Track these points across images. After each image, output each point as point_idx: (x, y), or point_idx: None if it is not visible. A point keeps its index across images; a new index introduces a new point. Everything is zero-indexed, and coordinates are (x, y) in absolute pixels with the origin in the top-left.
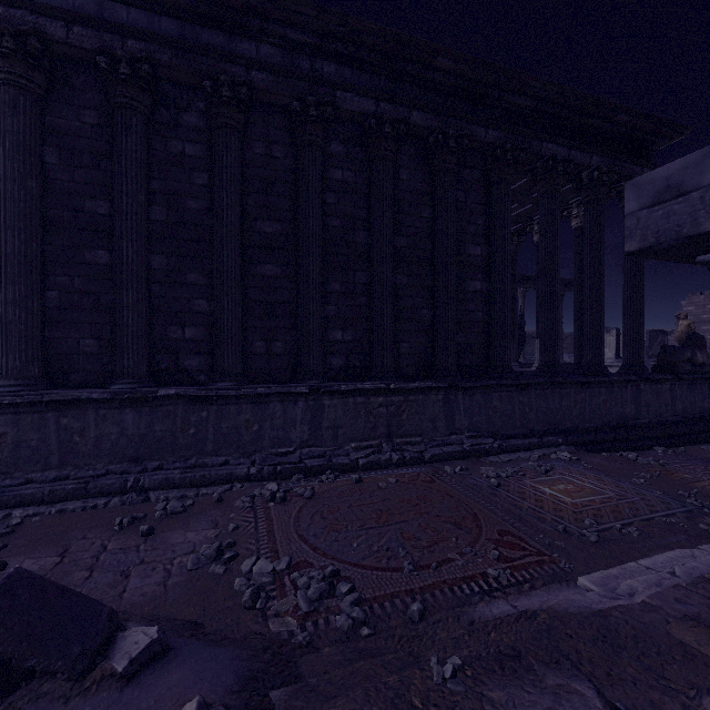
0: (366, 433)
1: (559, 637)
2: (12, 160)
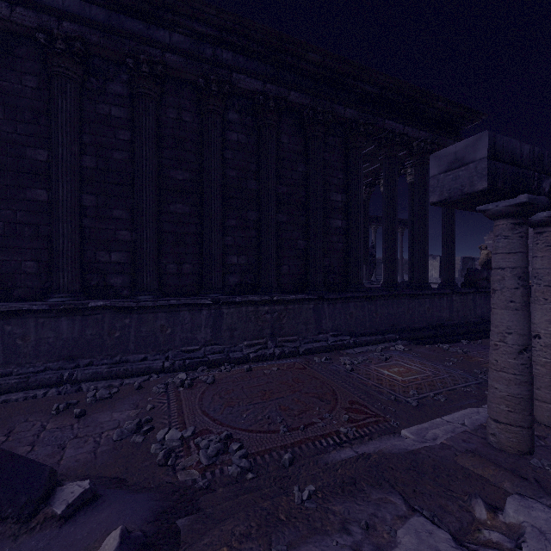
0: (255, 334)
1: (384, 469)
2: None
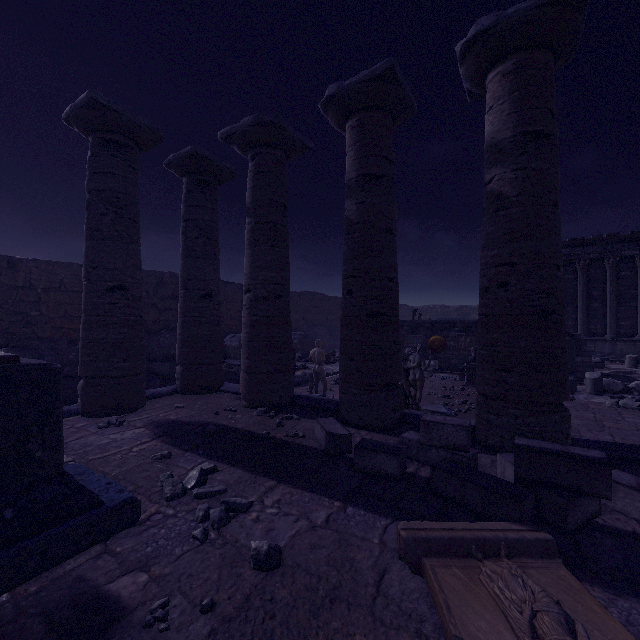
0: (634, 353)
1: None
2: None
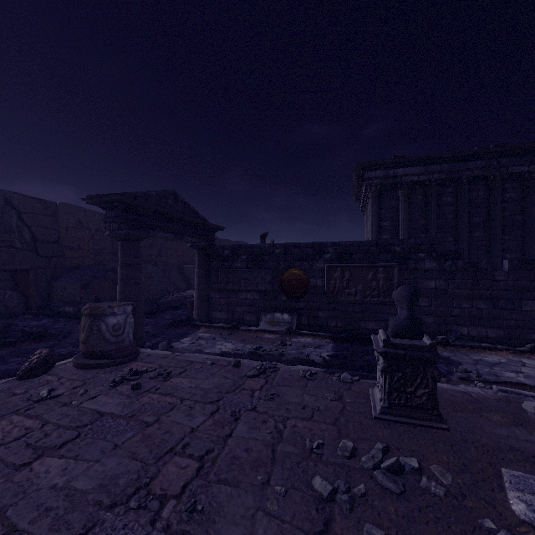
0: None
1: None
2: (404, 214)
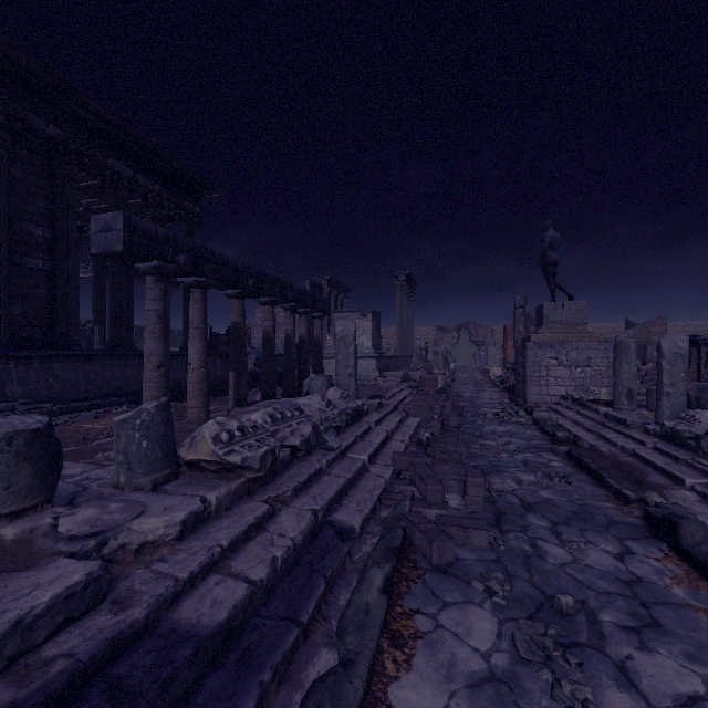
0: None
1: None
2: None
